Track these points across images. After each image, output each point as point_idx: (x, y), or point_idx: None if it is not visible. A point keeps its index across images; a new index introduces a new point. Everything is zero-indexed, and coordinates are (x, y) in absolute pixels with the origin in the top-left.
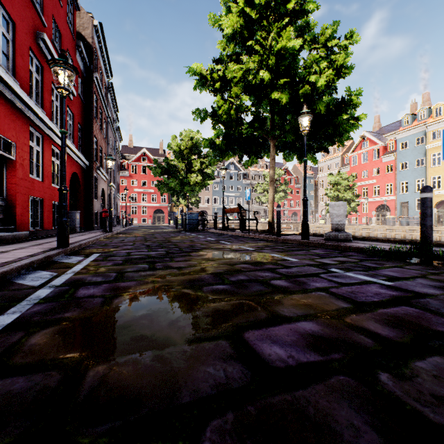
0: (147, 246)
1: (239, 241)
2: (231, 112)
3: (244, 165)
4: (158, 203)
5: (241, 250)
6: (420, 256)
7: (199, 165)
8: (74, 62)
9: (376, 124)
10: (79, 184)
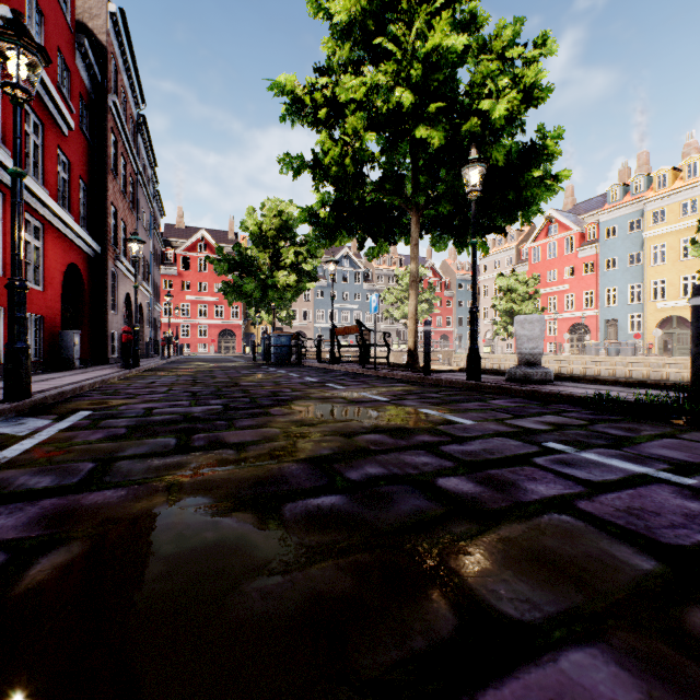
0: (192, 395)
1: (360, 382)
2: (345, 162)
3: (367, 255)
4: (226, 319)
5: (365, 402)
6: (696, 413)
7: (292, 257)
8: (72, 72)
9: (568, 199)
10: (82, 284)
